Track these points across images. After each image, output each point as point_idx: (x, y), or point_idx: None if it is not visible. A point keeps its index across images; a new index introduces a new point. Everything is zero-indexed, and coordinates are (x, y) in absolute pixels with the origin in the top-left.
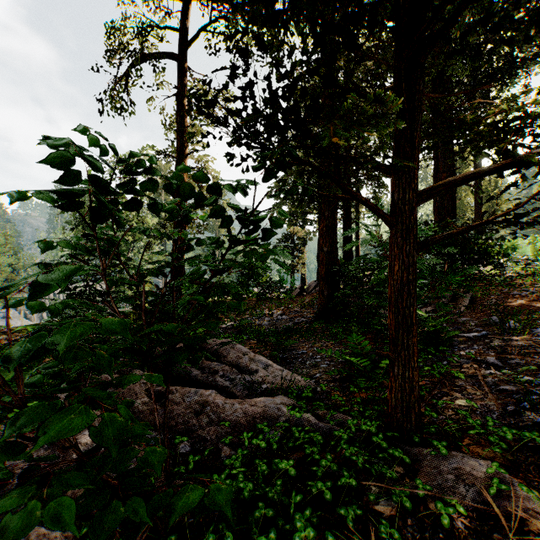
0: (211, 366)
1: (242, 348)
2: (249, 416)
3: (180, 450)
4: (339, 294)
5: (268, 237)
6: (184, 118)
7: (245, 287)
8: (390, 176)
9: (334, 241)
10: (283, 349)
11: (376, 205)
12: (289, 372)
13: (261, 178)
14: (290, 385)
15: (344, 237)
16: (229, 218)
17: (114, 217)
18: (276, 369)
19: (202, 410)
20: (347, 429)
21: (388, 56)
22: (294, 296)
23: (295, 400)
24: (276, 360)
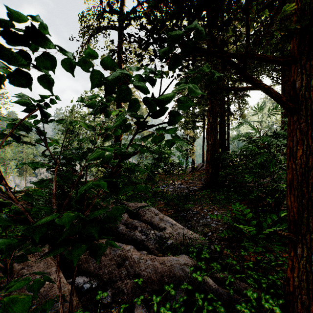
0: (133, 223)
1: (154, 210)
2: (158, 273)
3: (102, 300)
4: (223, 173)
5: (175, 121)
6: (121, 64)
7: (157, 167)
8: (287, 68)
9: (216, 137)
10: (183, 210)
11: (241, 115)
12: (189, 231)
13: (169, 66)
14: (190, 242)
15: (220, 135)
16: (136, 102)
17: (40, 108)
18: (178, 227)
19: (123, 263)
20: (245, 297)
21: (250, 17)
22: (188, 172)
23: (195, 259)
24: (178, 219)
